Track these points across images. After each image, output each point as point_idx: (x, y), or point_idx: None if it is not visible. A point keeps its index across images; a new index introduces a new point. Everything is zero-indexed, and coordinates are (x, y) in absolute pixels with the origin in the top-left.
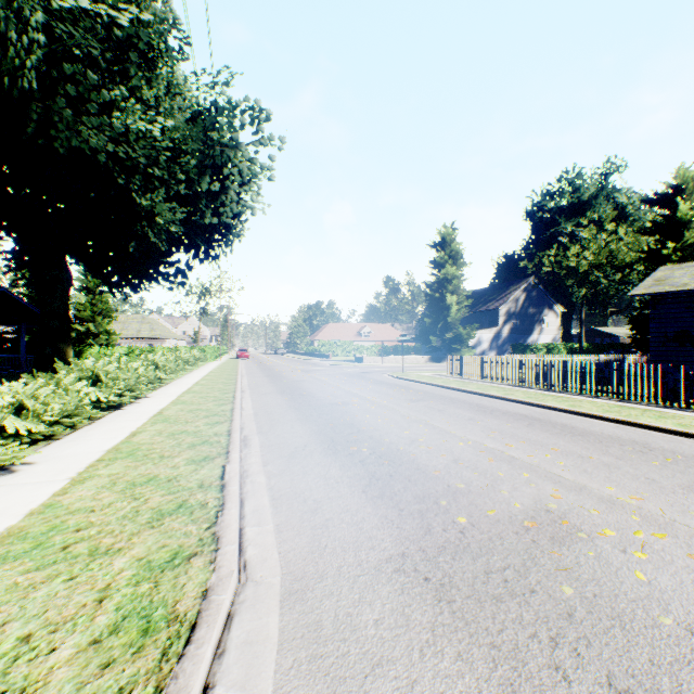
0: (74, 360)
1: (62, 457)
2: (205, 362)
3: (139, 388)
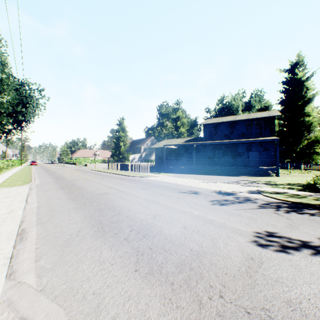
0: None
1: None
2: (15, 166)
3: (0, 172)
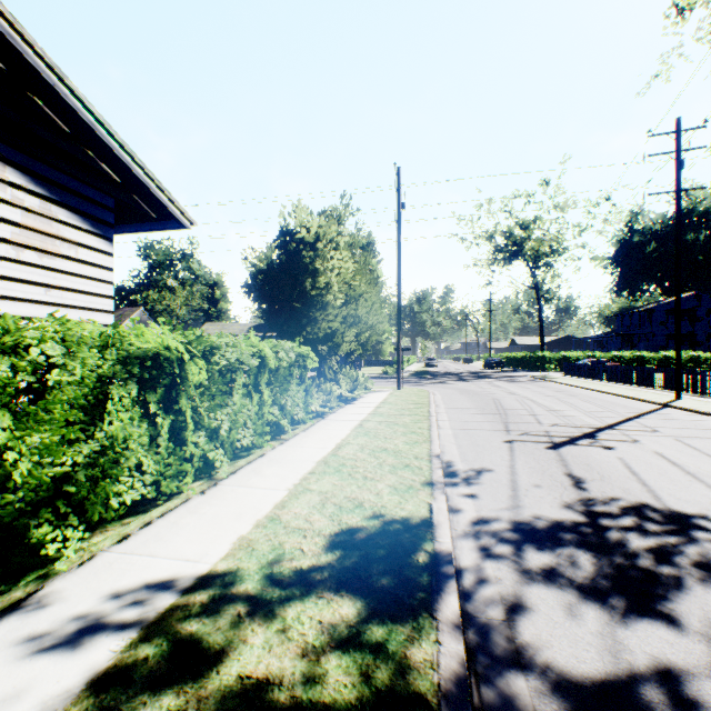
0: None
1: None
2: None
3: None
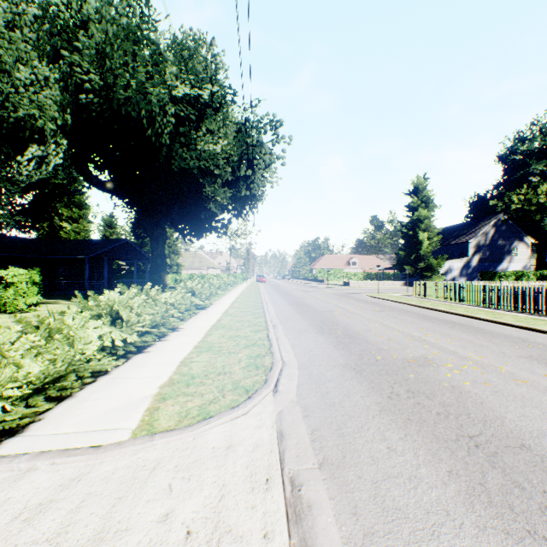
0: (183, 282)
1: (194, 327)
2: (238, 284)
3: (210, 299)
